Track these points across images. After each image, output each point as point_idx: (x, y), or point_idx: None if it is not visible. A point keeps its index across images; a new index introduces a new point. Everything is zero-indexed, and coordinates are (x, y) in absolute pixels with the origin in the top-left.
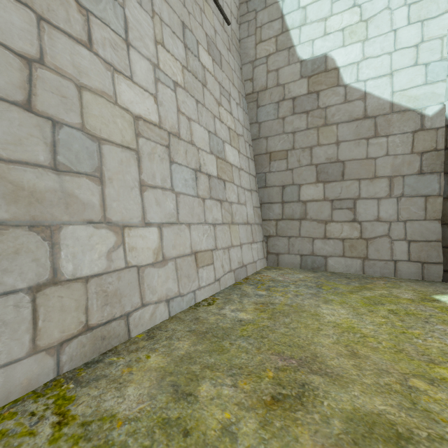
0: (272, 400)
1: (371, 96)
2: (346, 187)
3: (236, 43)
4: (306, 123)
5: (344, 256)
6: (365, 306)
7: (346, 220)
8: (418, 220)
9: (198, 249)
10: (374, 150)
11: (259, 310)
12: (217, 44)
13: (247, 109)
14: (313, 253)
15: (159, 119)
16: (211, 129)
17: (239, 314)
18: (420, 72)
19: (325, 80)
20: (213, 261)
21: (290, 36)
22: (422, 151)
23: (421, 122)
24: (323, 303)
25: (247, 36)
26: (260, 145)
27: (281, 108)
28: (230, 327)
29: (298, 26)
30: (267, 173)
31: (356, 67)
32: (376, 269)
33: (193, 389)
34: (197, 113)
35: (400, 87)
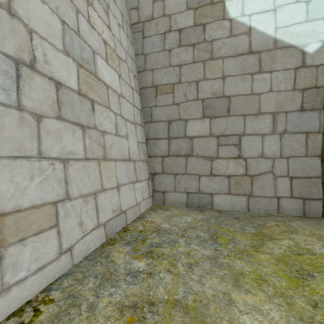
0: None
1: (256, 31)
2: (232, 123)
3: None
4: (192, 56)
5: (230, 193)
6: (296, 288)
7: (231, 156)
8: (299, 156)
9: (8, 208)
10: (259, 86)
11: None
12: None
13: (132, 39)
14: (199, 191)
15: None
16: (70, 23)
17: None
18: (301, 9)
19: (211, 12)
20: (58, 221)
21: None
22: (303, 88)
23: (303, 59)
24: (234, 287)
25: None
26: (145, 78)
27: (167, 40)
28: None
29: None
30: (153, 108)
31: (241, 1)
32: (260, 206)
33: None
34: None
35: (283, 24)
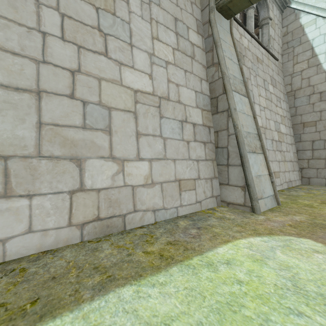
0: (321, 203)
1: None
2: None
3: (280, 67)
4: None
5: None
6: None
7: None
8: None
9: (275, 171)
10: None
11: (307, 193)
12: (273, 76)
13: (287, 100)
14: None
15: (261, 124)
16: (275, 120)
17: (299, 194)
18: None
19: None
20: (279, 176)
21: (318, 59)
22: None
23: None
24: None
25: (287, 61)
26: (296, 119)
27: (311, 98)
28: (297, 195)
29: (324, 53)
30: (301, 134)
31: None
32: None
33: (296, 200)
34: (270, 116)
35: None
